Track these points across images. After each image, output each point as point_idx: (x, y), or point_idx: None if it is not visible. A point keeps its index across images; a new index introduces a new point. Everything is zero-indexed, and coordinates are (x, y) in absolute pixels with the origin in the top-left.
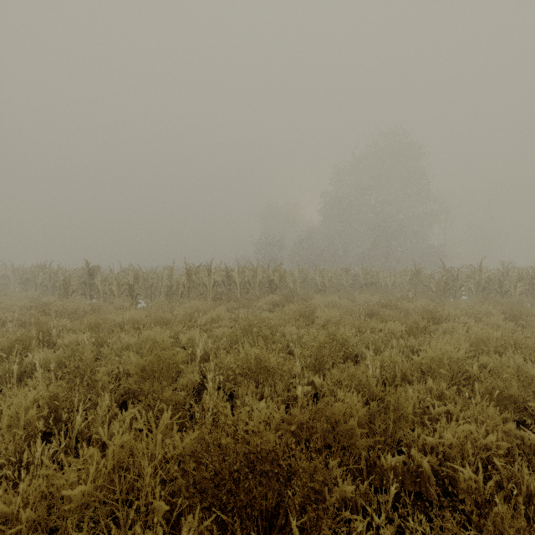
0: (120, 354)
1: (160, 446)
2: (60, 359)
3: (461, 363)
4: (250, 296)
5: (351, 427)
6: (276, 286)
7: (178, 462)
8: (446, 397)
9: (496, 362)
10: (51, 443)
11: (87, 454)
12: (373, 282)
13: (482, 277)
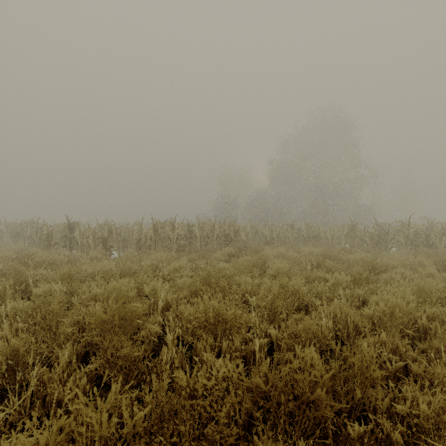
0: (88, 303)
1: (105, 427)
2: (29, 309)
3: (411, 315)
4: (209, 248)
5: (318, 398)
6: (231, 239)
7: (134, 425)
8: (402, 351)
9: (443, 314)
10: (8, 400)
11: (16, 444)
12: (314, 236)
13: (410, 232)
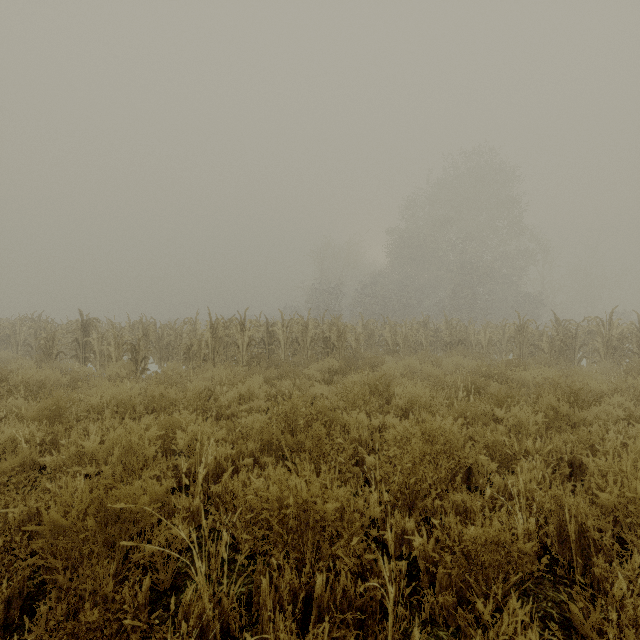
0: (68, 470)
1: None
2: None
3: None
4: (298, 359)
5: None
6: (333, 345)
7: None
8: None
9: None
10: None
11: None
12: (461, 340)
13: (613, 334)
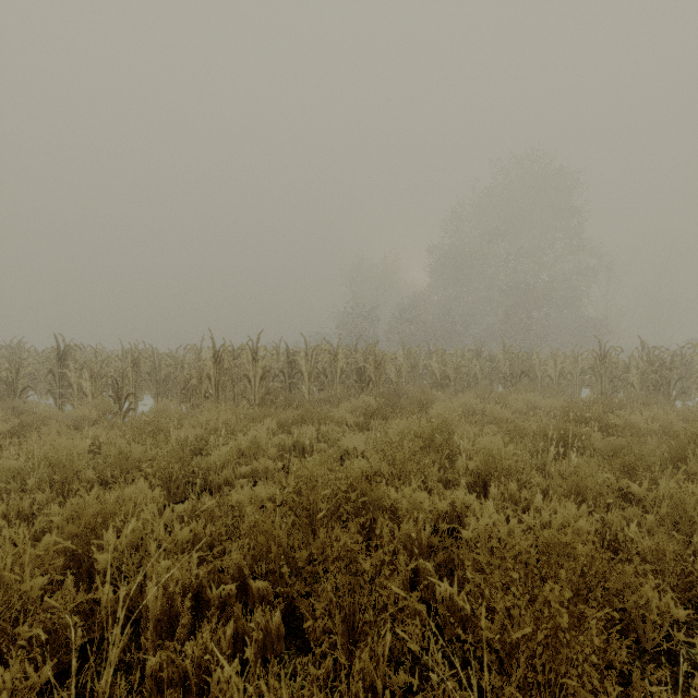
0: None
1: None
2: None
3: None
4: (325, 395)
5: None
6: (369, 378)
7: None
8: None
9: None
10: None
11: None
12: (524, 372)
13: None
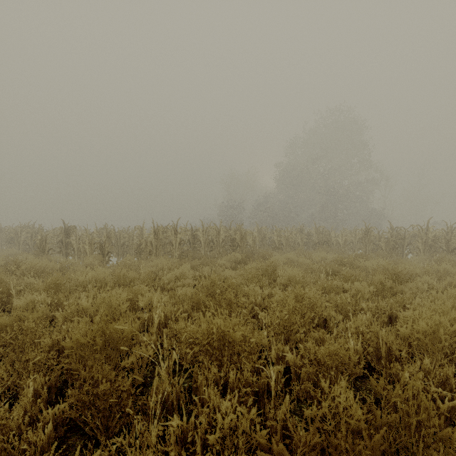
0: (72, 319)
1: None
2: (1, 327)
3: None
4: (213, 254)
5: None
6: (237, 244)
7: None
8: (454, 385)
9: None
10: None
11: None
12: (325, 241)
13: (429, 237)
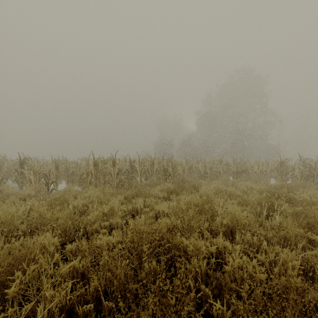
0: None
1: None
2: None
3: None
4: (148, 182)
5: None
6: (169, 174)
7: None
8: None
9: None
10: None
11: None
12: (243, 170)
13: None
